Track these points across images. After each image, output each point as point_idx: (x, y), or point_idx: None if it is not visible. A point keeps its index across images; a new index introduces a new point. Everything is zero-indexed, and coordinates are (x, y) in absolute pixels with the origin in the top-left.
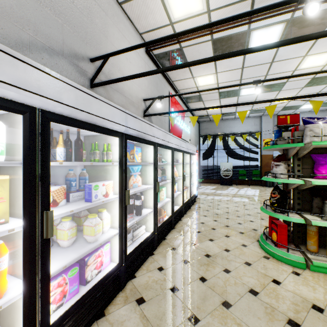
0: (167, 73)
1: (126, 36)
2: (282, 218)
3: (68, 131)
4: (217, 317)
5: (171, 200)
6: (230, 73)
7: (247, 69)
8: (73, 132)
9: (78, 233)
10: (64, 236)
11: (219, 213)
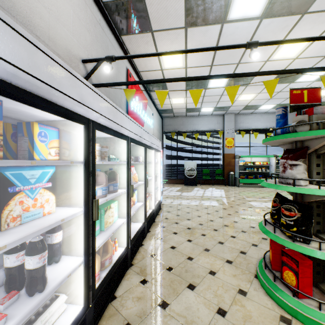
0: (124, 42)
1: None
2: (312, 255)
3: None
4: None
5: (126, 222)
6: (202, 54)
7: (221, 51)
8: None
9: None
10: None
11: (192, 227)
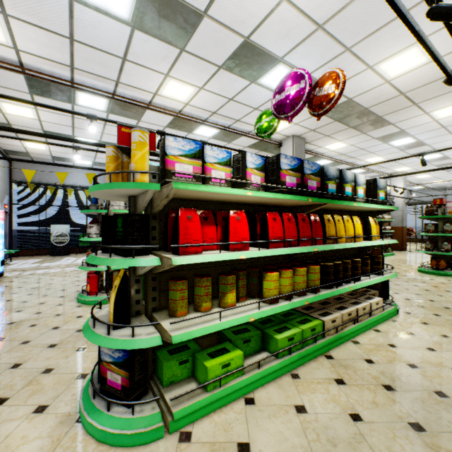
0: None
1: None
2: (92, 270)
3: None
4: (15, 350)
5: None
6: (58, 116)
7: (79, 120)
8: None
9: None
10: None
11: (38, 287)
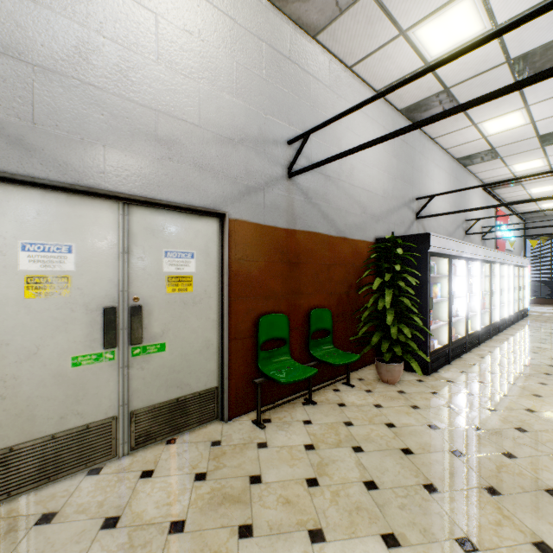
0: (494, 191)
1: (474, 189)
2: None
3: None
4: None
5: (512, 303)
6: None
7: None
8: None
9: None
10: None
11: None
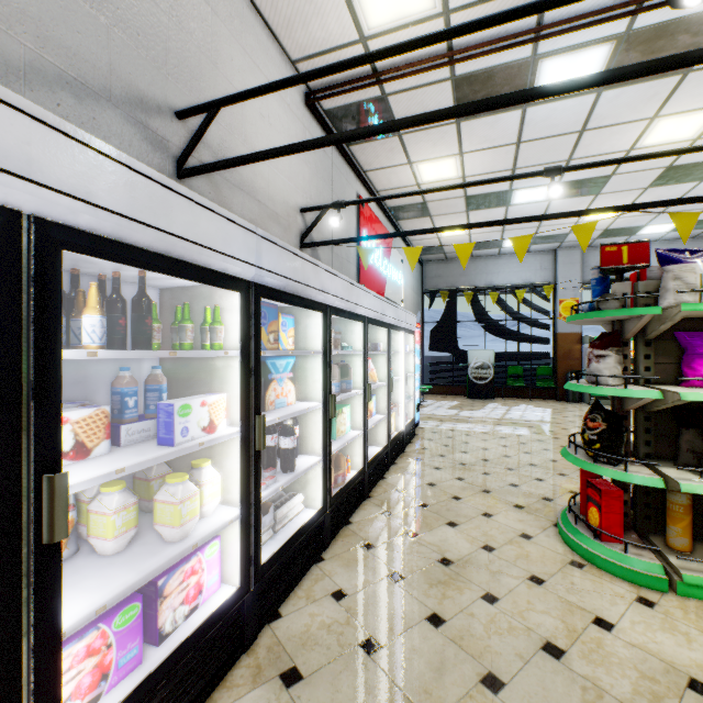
0: (354, 154)
1: (262, 64)
2: (612, 477)
3: (118, 275)
4: None
5: (362, 435)
6: (491, 154)
7: (528, 145)
8: (132, 280)
9: (145, 517)
10: (106, 528)
11: (468, 462)
